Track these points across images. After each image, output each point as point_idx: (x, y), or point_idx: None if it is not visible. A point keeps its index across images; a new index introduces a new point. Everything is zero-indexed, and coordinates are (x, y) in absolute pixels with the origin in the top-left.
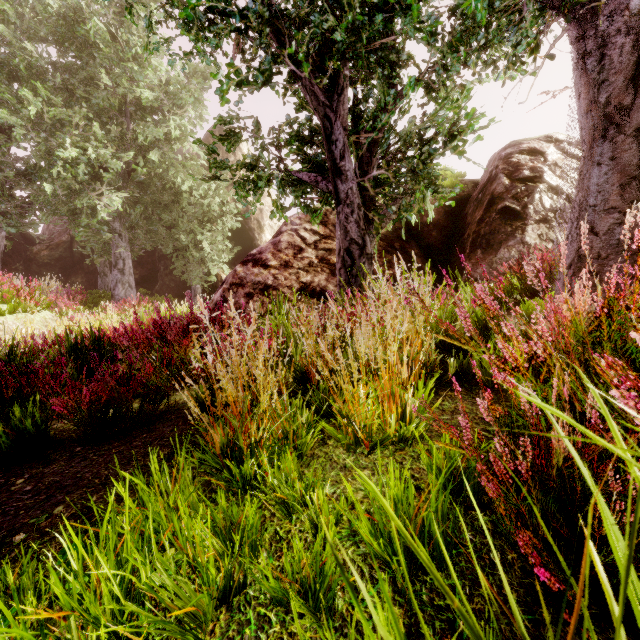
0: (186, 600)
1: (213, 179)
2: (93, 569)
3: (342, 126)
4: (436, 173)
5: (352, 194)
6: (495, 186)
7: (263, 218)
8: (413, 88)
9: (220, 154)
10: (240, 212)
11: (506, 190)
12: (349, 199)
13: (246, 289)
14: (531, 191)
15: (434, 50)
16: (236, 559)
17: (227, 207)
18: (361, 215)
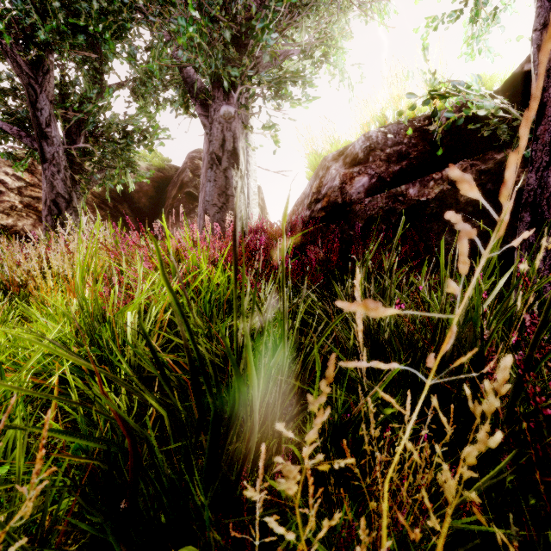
0: None
1: None
2: None
3: (48, 99)
4: (132, 159)
5: (59, 157)
6: (184, 176)
7: None
8: (112, 96)
9: None
10: None
11: (190, 180)
12: (56, 160)
13: None
14: None
15: (134, 70)
16: None
17: None
18: (68, 175)
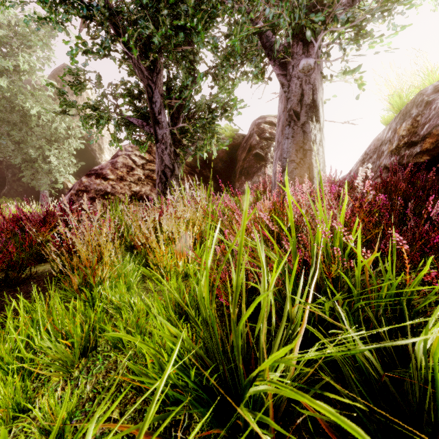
0: (61, 353)
1: (63, 113)
2: (1, 344)
3: (159, 93)
4: (216, 130)
5: (166, 137)
6: (252, 140)
7: (103, 143)
8: (202, 79)
9: (66, 89)
10: (84, 136)
11: (257, 143)
12: (164, 140)
13: (90, 194)
14: (269, 145)
15: (216, 57)
16: (91, 330)
17: (72, 131)
18: (172, 150)
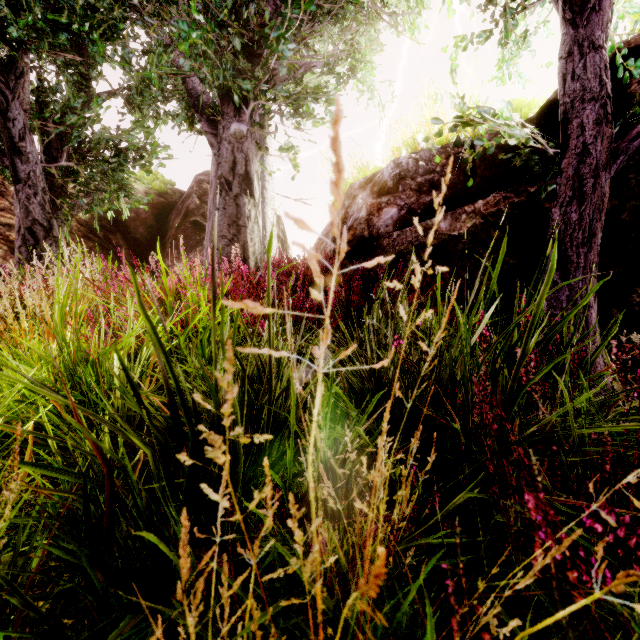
0: None
1: None
2: None
3: (22, 107)
4: (125, 182)
5: (35, 177)
6: (190, 202)
7: None
8: (101, 107)
9: None
10: None
11: (197, 208)
12: (32, 181)
13: None
14: None
15: (129, 76)
16: None
17: None
18: (47, 199)
